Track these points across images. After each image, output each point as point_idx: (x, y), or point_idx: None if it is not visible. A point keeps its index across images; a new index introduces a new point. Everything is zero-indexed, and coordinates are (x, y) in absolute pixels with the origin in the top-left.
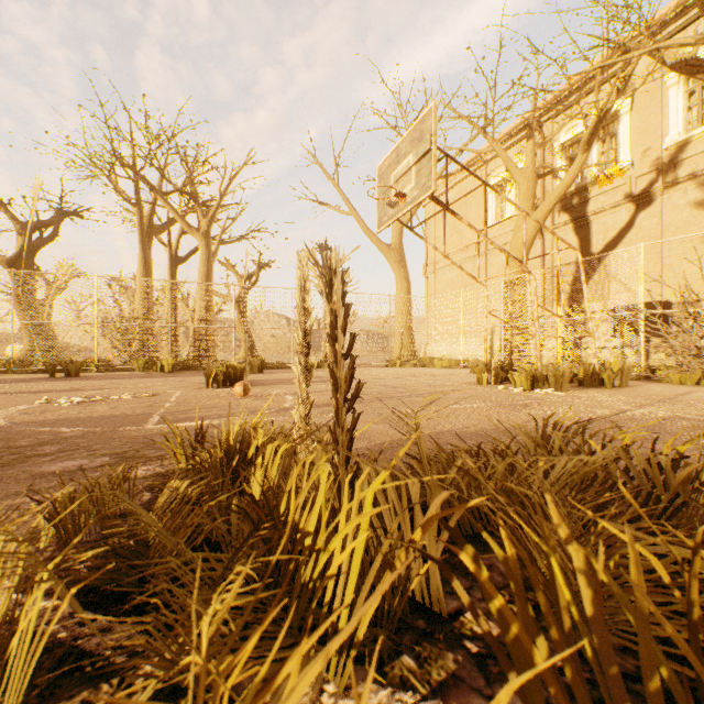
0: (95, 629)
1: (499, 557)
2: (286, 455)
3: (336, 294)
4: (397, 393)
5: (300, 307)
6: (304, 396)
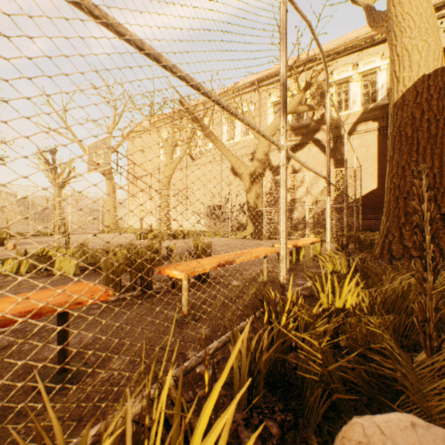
0: (31, 268)
1: (85, 252)
2: (57, 249)
3: (66, 226)
4: (96, 244)
5: (57, 223)
6: (58, 241)
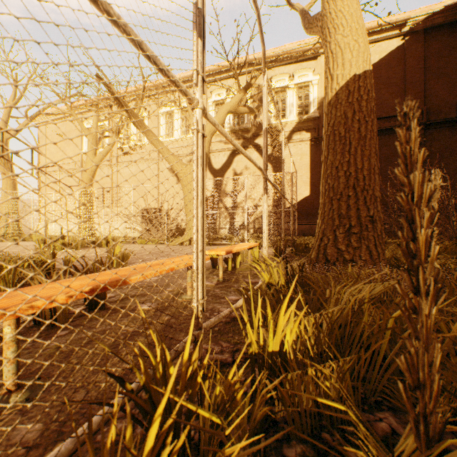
0: None
1: None
2: None
3: None
4: None
5: None
6: None
